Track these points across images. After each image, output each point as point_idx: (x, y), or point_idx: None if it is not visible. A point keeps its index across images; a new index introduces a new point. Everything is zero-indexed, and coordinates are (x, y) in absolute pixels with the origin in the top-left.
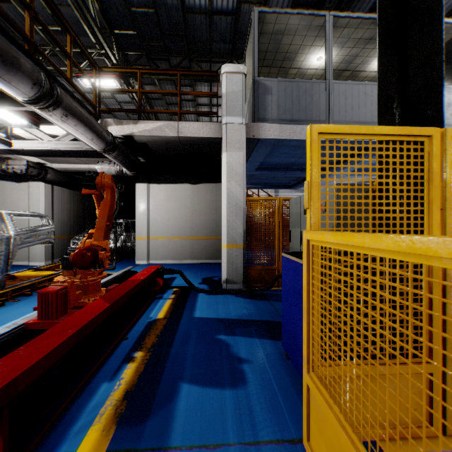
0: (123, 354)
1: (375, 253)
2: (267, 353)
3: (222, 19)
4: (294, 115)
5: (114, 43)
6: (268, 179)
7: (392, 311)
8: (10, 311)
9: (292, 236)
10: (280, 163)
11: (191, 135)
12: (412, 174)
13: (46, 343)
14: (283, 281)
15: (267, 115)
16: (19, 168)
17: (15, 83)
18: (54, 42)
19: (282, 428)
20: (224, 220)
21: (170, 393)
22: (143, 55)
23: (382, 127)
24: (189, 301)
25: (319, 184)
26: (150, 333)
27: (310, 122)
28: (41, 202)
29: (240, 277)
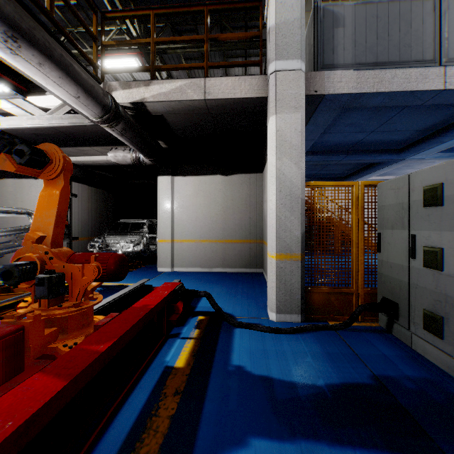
0: None
1: None
2: None
3: None
4: (381, 55)
5: None
6: (316, 169)
7: None
8: None
9: (386, 243)
10: (339, 143)
11: (223, 96)
12: None
13: None
14: None
15: (336, 59)
16: None
17: None
18: None
19: None
20: (273, 218)
21: None
22: (168, 27)
23: None
24: (220, 346)
25: None
26: (138, 448)
27: (406, 64)
28: None
29: (297, 304)
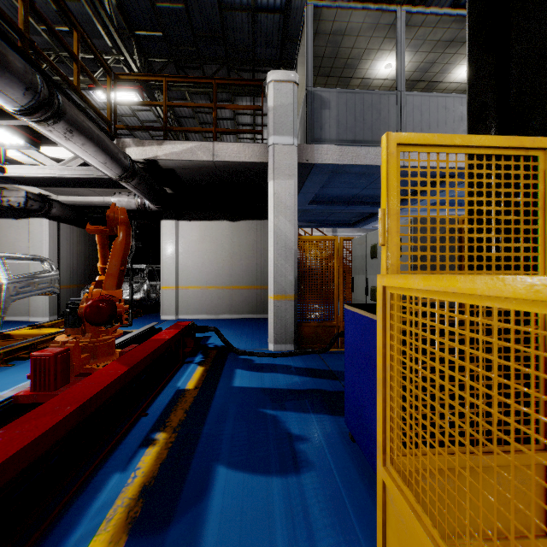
0: (142, 436)
1: (491, 303)
2: (326, 434)
3: (268, 17)
4: (358, 135)
5: (134, 47)
6: (324, 216)
7: (520, 388)
8: (0, 379)
9: (356, 285)
10: (339, 195)
11: (230, 159)
12: (522, 199)
13: (35, 425)
14: (347, 341)
15: (324, 134)
16: (16, 201)
17: (2, 87)
18: (57, 39)
19: (349, 537)
20: (271, 265)
21: (201, 488)
22: (171, 62)
23: (482, 137)
24: (227, 366)
25: (398, 213)
26: (176, 408)
27: (377, 143)
28: (44, 243)
29: (290, 335)
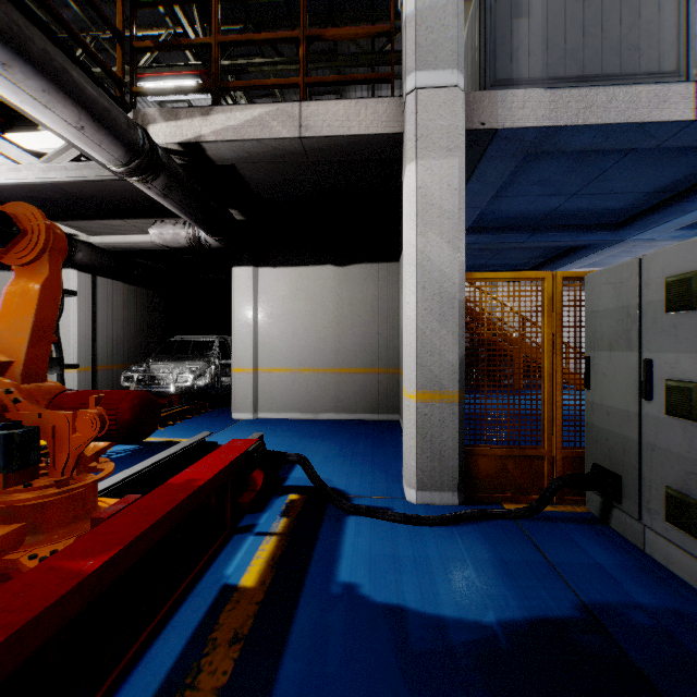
0: None
1: None
2: None
3: None
4: (589, 64)
5: (193, 7)
6: (484, 257)
7: None
8: None
9: (599, 374)
10: (520, 214)
11: (331, 131)
12: None
13: None
14: None
15: (516, 70)
16: None
17: None
18: None
19: None
20: (411, 332)
21: None
22: (249, 30)
23: None
24: (320, 548)
25: None
26: None
27: (632, 78)
28: (72, 305)
29: (451, 474)
